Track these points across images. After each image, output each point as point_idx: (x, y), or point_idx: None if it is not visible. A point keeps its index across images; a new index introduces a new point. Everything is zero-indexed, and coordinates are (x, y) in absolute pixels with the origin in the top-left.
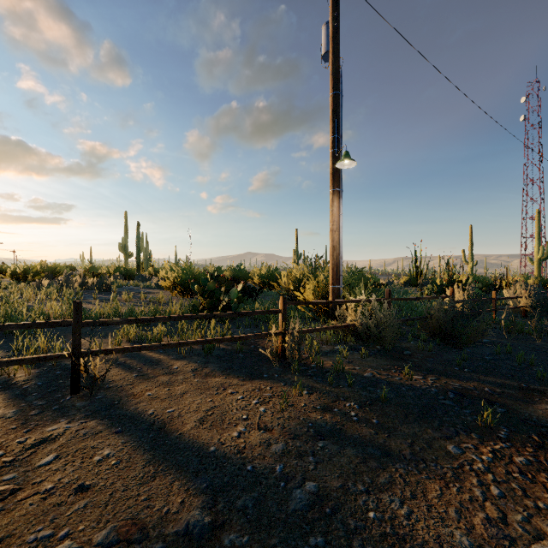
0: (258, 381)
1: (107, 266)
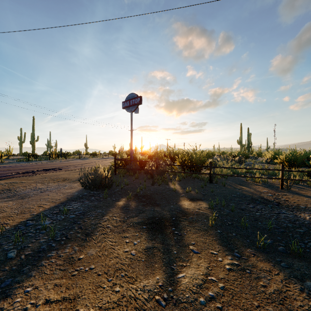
0: None
1: (231, 152)
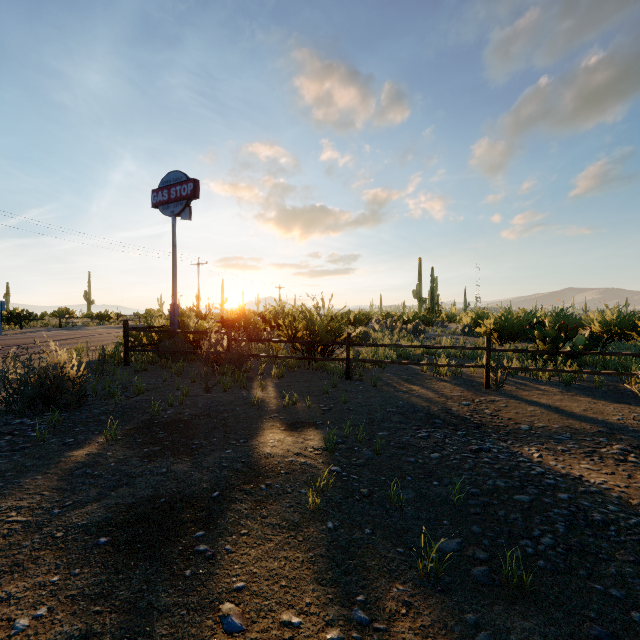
0: (625, 405)
1: (402, 313)
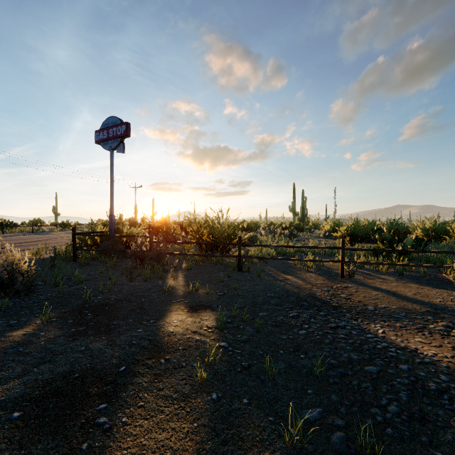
0: (444, 290)
1: (281, 222)
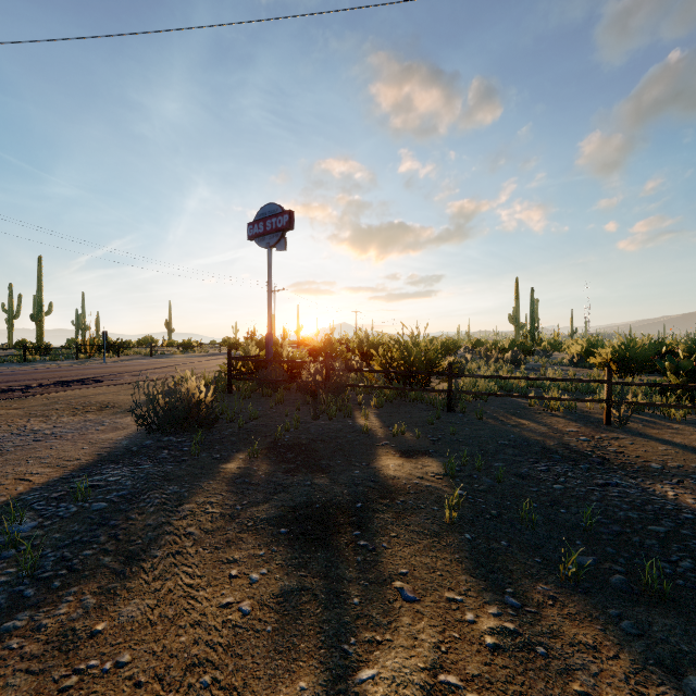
0: None
1: (495, 340)
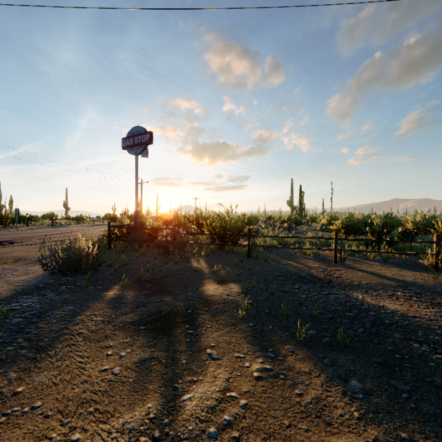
0: (419, 272)
1: (280, 216)
